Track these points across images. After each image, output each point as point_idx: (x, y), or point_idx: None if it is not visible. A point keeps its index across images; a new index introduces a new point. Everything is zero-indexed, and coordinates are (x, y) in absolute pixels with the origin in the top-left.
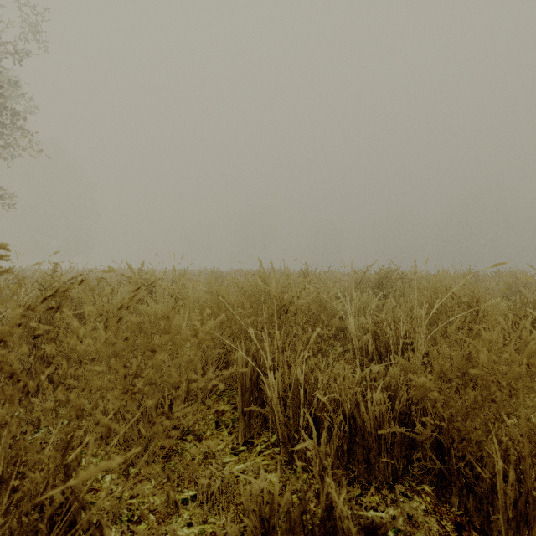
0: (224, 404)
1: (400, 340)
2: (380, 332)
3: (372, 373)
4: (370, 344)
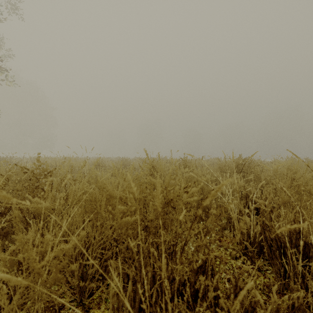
0: (105, 311)
1: (301, 238)
2: (269, 224)
3: (291, 300)
4: (252, 230)
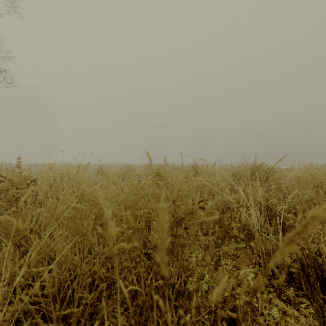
0: None
1: None
2: (306, 247)
3: None
4: None
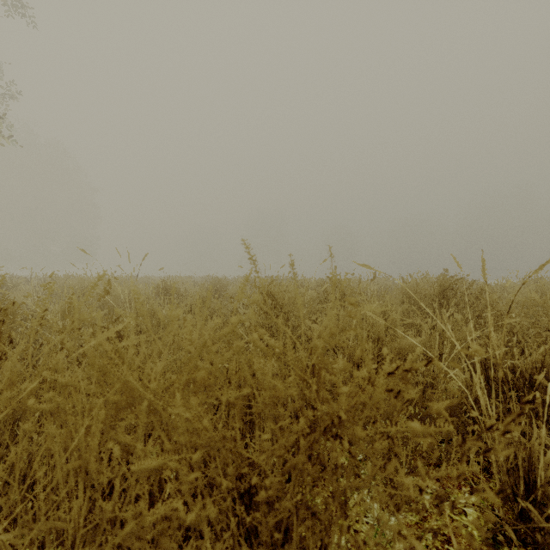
0: None
1: None
2: None
3: None
4: (542, 470)
